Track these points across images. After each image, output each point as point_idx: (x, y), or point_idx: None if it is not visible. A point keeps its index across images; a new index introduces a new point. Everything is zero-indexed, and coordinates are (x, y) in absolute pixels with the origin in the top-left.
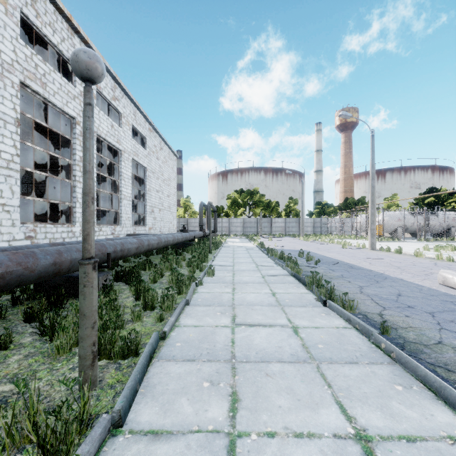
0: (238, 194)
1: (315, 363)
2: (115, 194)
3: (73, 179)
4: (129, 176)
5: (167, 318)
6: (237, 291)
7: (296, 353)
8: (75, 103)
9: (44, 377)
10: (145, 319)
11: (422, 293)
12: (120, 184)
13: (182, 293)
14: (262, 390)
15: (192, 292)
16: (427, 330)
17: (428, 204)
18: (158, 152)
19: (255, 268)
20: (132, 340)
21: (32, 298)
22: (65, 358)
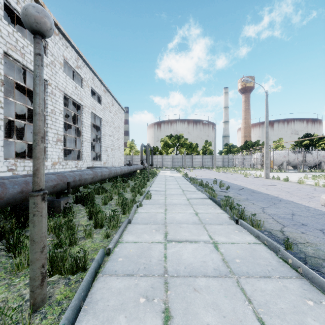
0: (168, 138)
1: (235, 277)
2: (78, 138)
3: (45, 126)
4: (88, 124)
5: (112, 235)
6: (168, 211)
7: (218, 268)
8: (47, 69)
9: (1, 293)
10: (95, 236)
11: (310, 212)
12: (81, 130)
13: (125, 213)
14: (191, 306)
15: (133, 212)
16: (321, 246)
17: (305, 145)
18: (110, 107)
19: (181, 193)
20: (81, 258)
21: (4, 219)
22: (23, 274)
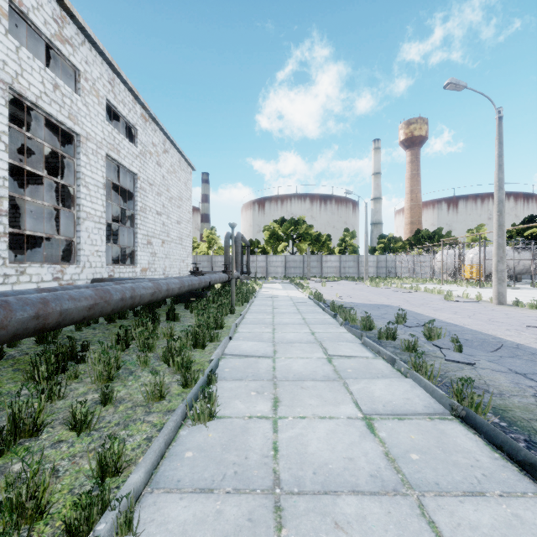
0: (278, 224)
1: None
2: (66, 210)
3: None
4: (98, 182)
5: None
6: None
7: None
8: None
9: None
10: None
11: None
12: (77, 194)
13: None
14: None
15: None
16: None
17: (528, 237)
18: (160, 156)
19: (328, 369)
20: None
21: None
22: None
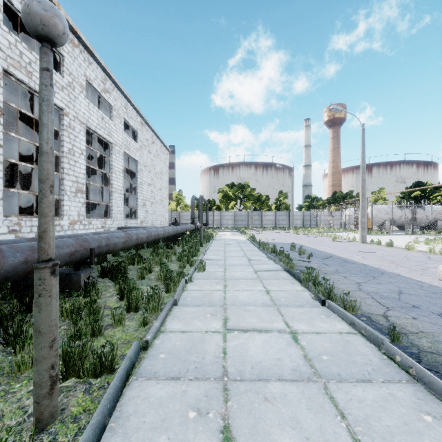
0: (229, 187)
1: (322, 381)
2: (106, 187)
3: (61, 171)
4: (120, 169)
5: (151, 322)
6: (229, 288)
7: (297, 368)
8: (63, 94)
9: None
10: (128, 323)
11: (423, 290)
12: (110, 177)
13: (170, 291)
14: (261, 422)
15: (180, 290)
16: (441, 336)
17: (414, 197)
18: (150, 146)
19: (247, 263)
20: (107, 354)
21: (1, 299)
22: (26, 376)
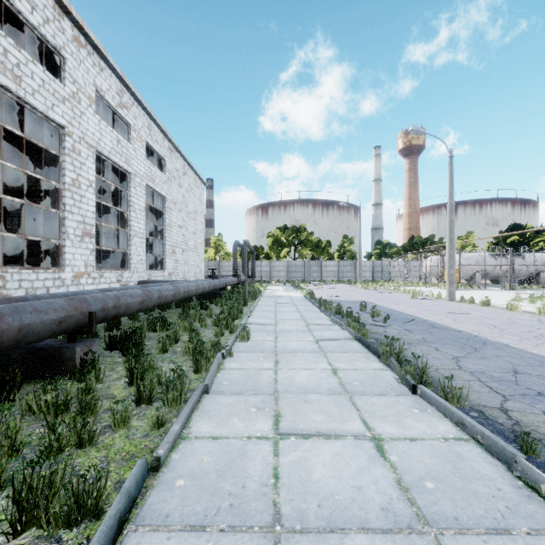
0: (281, 231)
1: (432, 532)
2: (123, 230)
3: (61, 208)
4: (142, 207)
5: (170, 421)
6: (281, 365)
7: (390, 505)
8: (64, 107)
9: None
10: (135, 423)
11: None
12: (129, 217)
13: (200, 370)
14: None
15: (214, 370)
16: None
17: (511, 243)
18: (181, 178)
19: (305, 328)
20: (90, 487)
21: None
22: None
